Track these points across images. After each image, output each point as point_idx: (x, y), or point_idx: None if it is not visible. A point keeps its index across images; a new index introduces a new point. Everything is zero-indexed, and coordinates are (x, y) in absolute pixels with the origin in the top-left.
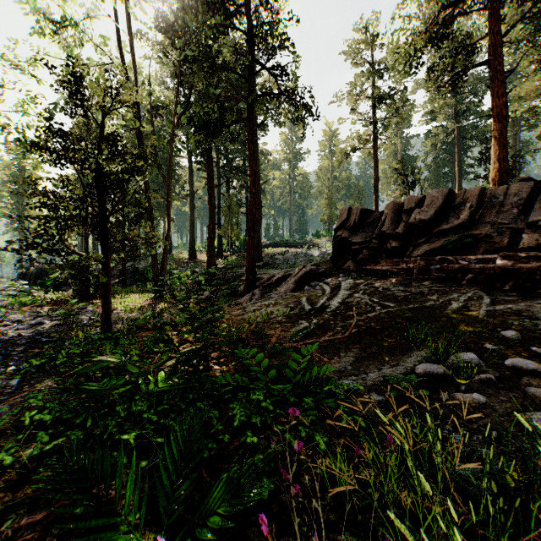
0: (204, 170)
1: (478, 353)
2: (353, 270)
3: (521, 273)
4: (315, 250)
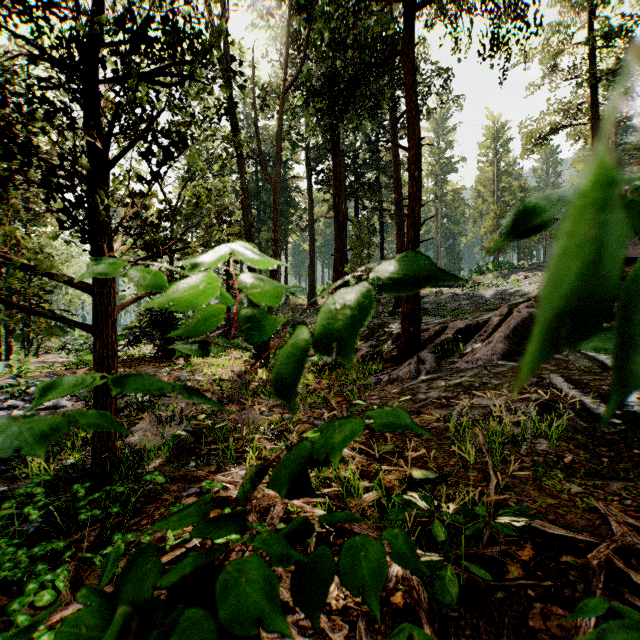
0: (326, 191)
1: None
2: None
3: None
4: (486, 289)
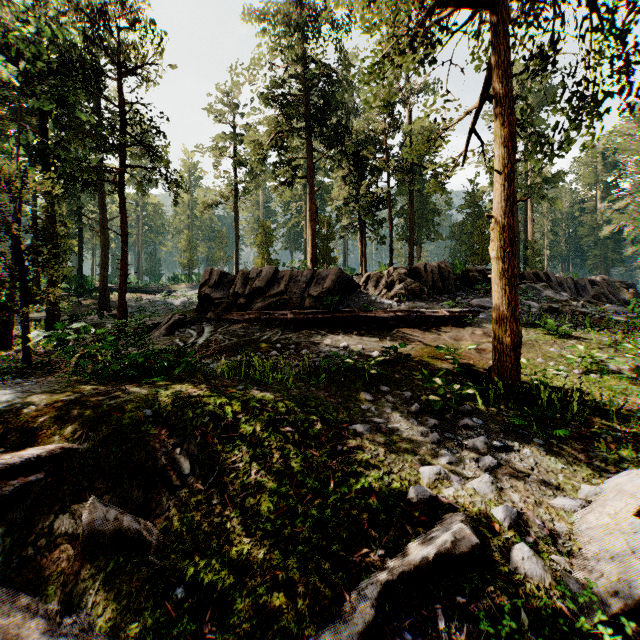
0: None
1: (263, 353)
2: (214, 319)
3: (297, 321)
4: (176, 298)
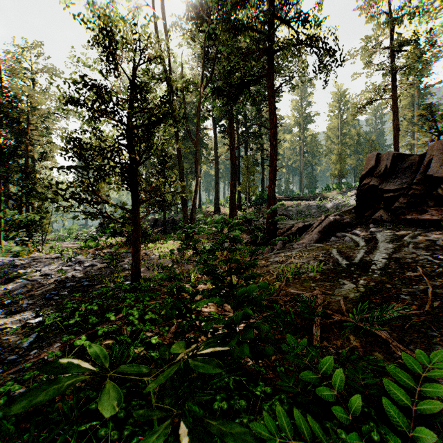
0: (226, 137)
1: None
2: (387, 219)
3: None
4: (328, 202)
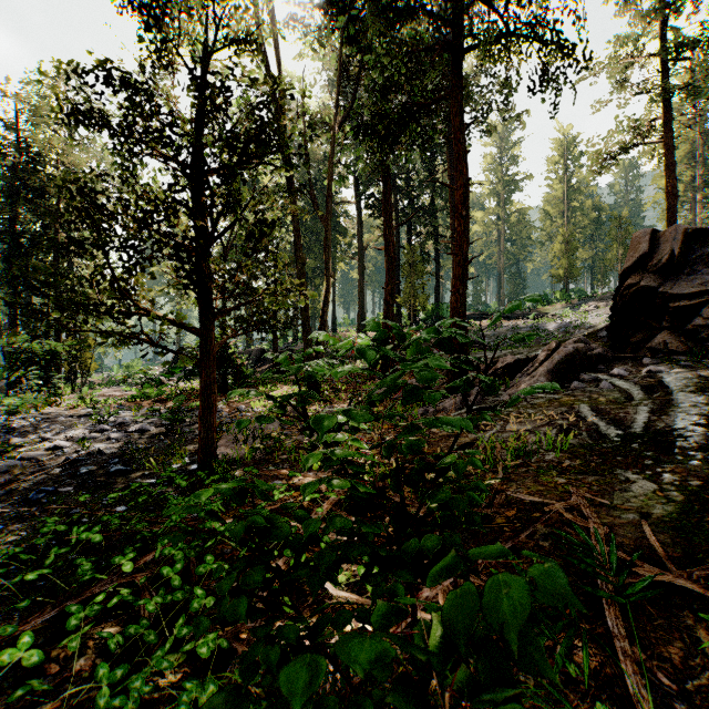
0: (376, 216)
1: None
2: (678, 349)
3: None
4: (550, 321)
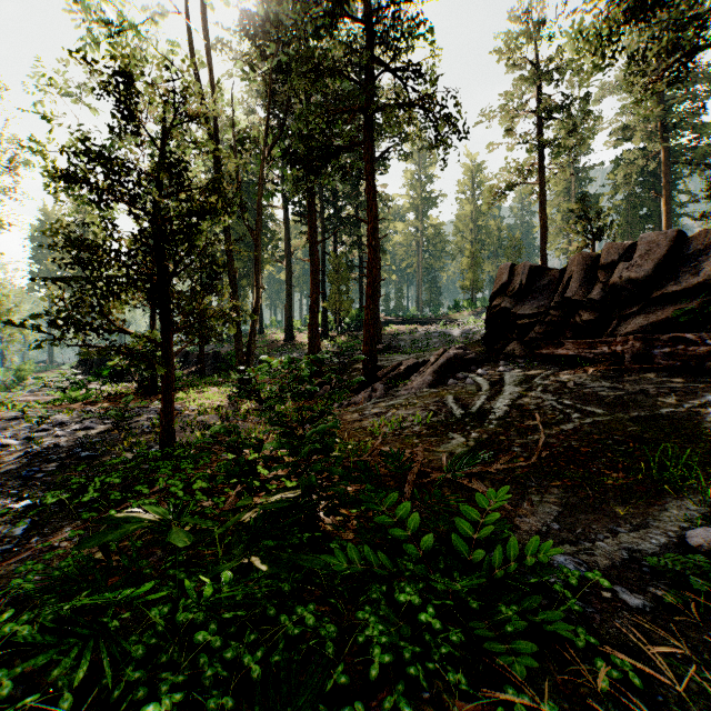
0: (304, 223)
1: None
2: (520, 355)
3: None
4: (455, 328)
